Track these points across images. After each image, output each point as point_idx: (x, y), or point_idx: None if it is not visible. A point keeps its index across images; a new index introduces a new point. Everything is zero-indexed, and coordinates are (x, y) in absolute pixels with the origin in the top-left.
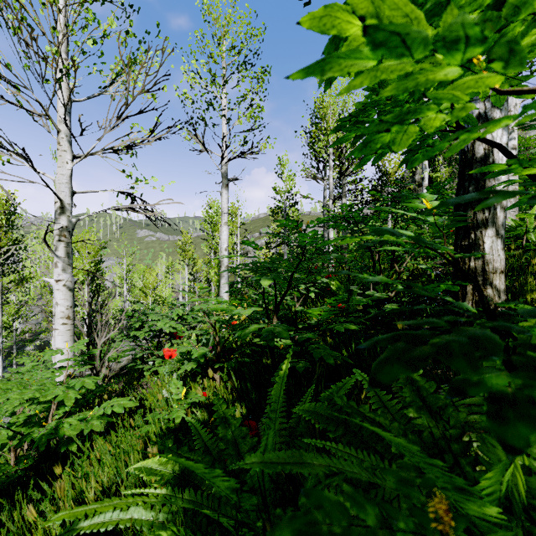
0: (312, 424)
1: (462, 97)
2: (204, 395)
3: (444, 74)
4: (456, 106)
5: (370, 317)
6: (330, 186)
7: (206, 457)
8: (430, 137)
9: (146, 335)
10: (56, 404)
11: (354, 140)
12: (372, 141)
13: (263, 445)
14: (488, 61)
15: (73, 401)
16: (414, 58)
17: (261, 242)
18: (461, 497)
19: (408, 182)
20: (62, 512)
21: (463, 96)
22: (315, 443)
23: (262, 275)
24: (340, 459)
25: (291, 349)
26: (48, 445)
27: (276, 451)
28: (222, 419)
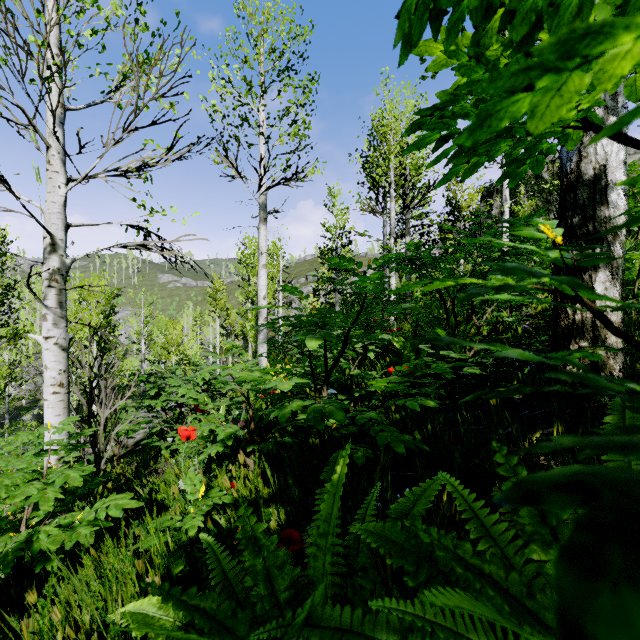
0: (381, 557)
1: None
2: (234, 486)
3: None
4: None
5: (444, 383)
6: (391, 221)
7: (224, 605)
8: (543, 141)
9: (163, 405)
10: (32, 505)
11: (438, 143)
12: (494, 112)
13: (307, 605)
14: None
15: (51, 503)
16: None
17: (308, 289)
18: None
19: (483, 217)
20: None
21: None
22: (389, 606)
23: (308, 333)
24: None
25: (349, 443)
26: (21, 561)
27: (328, 607)
28: (250, 541)
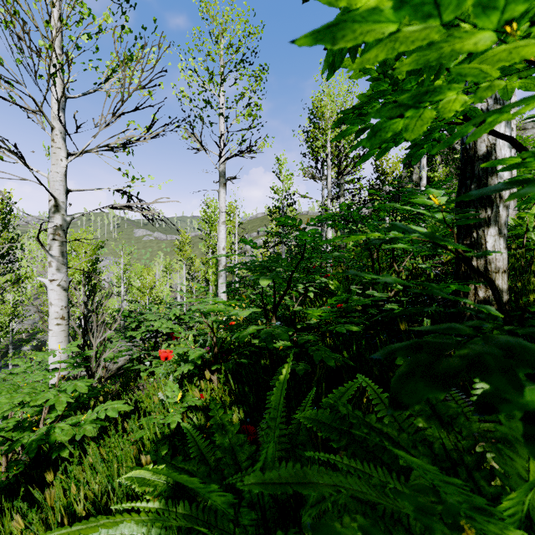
0: (314, 432)
1: (491, 73)
2: (201, 397)
3: (474, 42)
4: (482, 85)
5: (369, 317)
6: (328, 185)
7: (202, 467)
8: (436, 131)
9: (142, 335)
10: (48, 408)
11: (357, 133)
12: (382, 128)
13: (262, 457)
14: (530, 23)
15: (64, 405)
16: (442, 20)
17: (259, 241)
18: (480, 518)
19: (405, 181)
20: (42, 534)
21: (492, 71)
22: (318, 455)
23: (261, 274)
24: (347, 476)
25: (292, 353)
26: (40, 450)
27: (276, 463)
28: (219, 425)
